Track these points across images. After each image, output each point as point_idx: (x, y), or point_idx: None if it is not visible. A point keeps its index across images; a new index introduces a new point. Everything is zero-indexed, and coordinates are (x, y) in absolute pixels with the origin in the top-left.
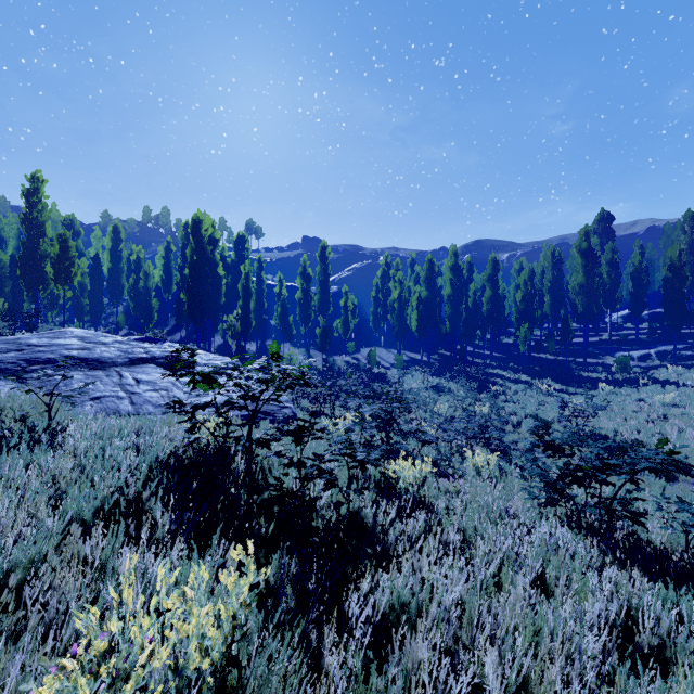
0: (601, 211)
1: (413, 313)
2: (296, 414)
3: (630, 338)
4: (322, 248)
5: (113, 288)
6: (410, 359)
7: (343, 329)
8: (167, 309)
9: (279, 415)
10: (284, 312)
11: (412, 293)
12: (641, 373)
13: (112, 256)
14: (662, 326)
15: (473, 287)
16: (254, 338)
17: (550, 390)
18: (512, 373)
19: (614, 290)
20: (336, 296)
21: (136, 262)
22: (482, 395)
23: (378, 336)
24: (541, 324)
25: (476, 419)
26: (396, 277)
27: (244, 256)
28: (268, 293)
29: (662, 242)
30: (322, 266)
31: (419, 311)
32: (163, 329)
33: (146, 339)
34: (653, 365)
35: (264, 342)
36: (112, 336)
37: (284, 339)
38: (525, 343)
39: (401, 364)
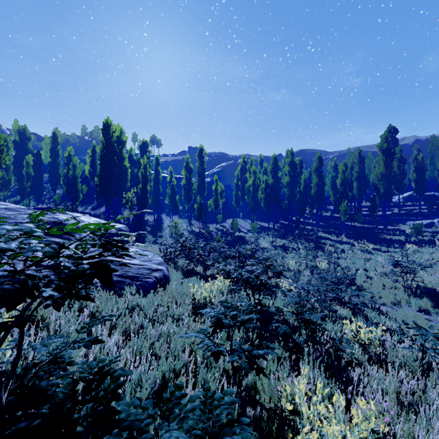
0: (389, 126)
1: (262, 195)
2: (169, 275)
3: (414, 212)
4: (200, 150)
5: (52, 177)
6: (260, 226)
7: (214, 205)
8: (93, 192)
9: (147, 280)
10: (173, 194)
11: (261, 181)
12: (431, 236)
13: (51, 154)
14: (434, 204)
15: (303, 177)
16: (153, 212)
17: (368, 249)
18: (335, 236)
19: (402, 178)
20: (210, 184)
21: (67, 158)
22: (318, 253)
23: (238, 211)
24: (350, 202)
25: (328, 276)
26: (251, 169)
27: (146, 156)
28: (164, 182)
29: (428, 148)
30: (200, 162)
31: (266, 193)
32: (89, 205)
33: (45, 208)
34: (437, 231)
35: (159, 214)
36: (5, 204)
37: (174, 213)
38: (345, 214)
39: (255, 230)
